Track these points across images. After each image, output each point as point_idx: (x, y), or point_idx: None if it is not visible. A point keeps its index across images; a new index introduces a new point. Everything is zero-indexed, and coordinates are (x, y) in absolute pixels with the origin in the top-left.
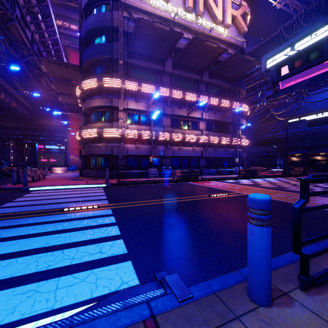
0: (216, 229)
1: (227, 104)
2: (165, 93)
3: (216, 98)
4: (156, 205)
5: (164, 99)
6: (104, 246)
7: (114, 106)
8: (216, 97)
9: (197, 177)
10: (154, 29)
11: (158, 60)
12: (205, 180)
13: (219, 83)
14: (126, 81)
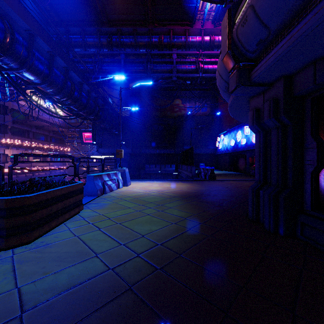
0: None
1: (62, 148)
2: (35, 145)
3: (57, 146)
4: None
5: (31, 147)
6: None
7: (5, 154)
8: (56, 144)
9: None
10: (41, 122)
11: (29, 125)
12: None
13: (57, 136)
14: (16, 140)
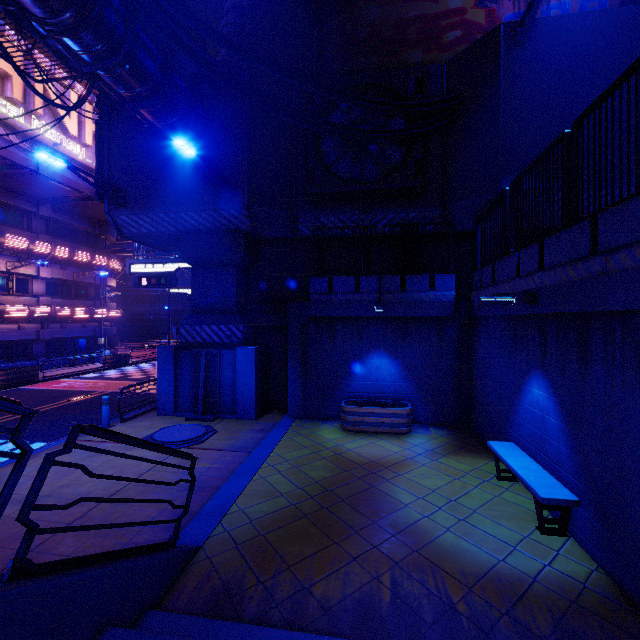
0: (85, 420)
1: (86, 258)
2: None
3: (67, 248)
4: (10, 421)
5: None
6: (7, 445)
7: None
8: (65, 243)
9: (37, 377)
10: None
11: None
12: (51, 380)
13: (71, 223)
14: None
